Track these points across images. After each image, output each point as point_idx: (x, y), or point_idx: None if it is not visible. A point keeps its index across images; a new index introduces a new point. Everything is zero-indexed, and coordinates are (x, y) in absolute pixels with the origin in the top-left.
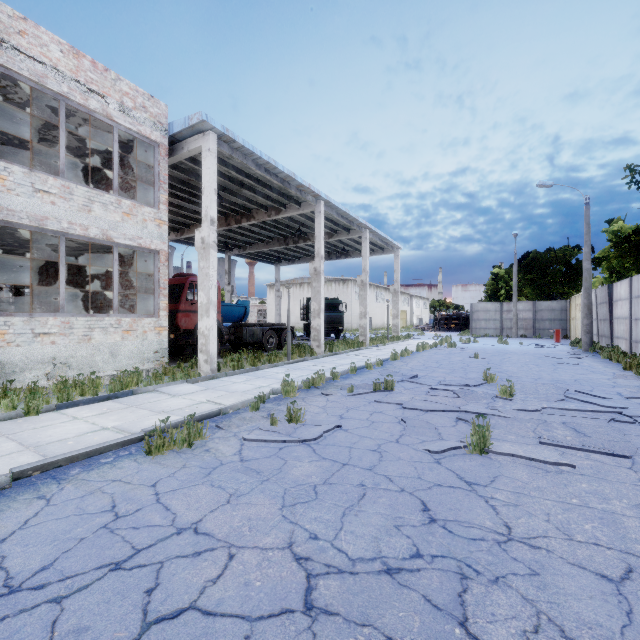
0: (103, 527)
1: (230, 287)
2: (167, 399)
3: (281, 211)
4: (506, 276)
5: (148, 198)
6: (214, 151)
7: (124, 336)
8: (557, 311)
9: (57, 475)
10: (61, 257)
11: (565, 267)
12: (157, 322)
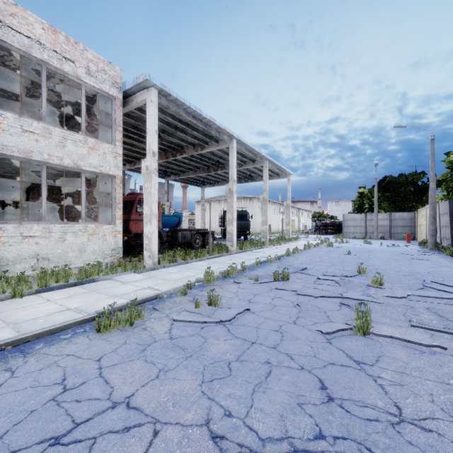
0: (51, 400)
1: (169, 203)
2: (119, 285)
3: (205, 147)
4: (369, 194)
5: (107, 137)
6: (155, 102)
7: (89, 238)
8: (407, 220)
9: (25, 349)
10: (43, 180)
11: (413, 187)
12: (114, 228)
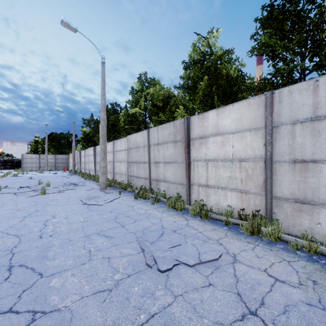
0: None
1: None
2: None
3: None
4: (42, 142)
5: None
6: None
7: None
8: (65, 159)
9: None
10: None
11: (68, 142)
12: None
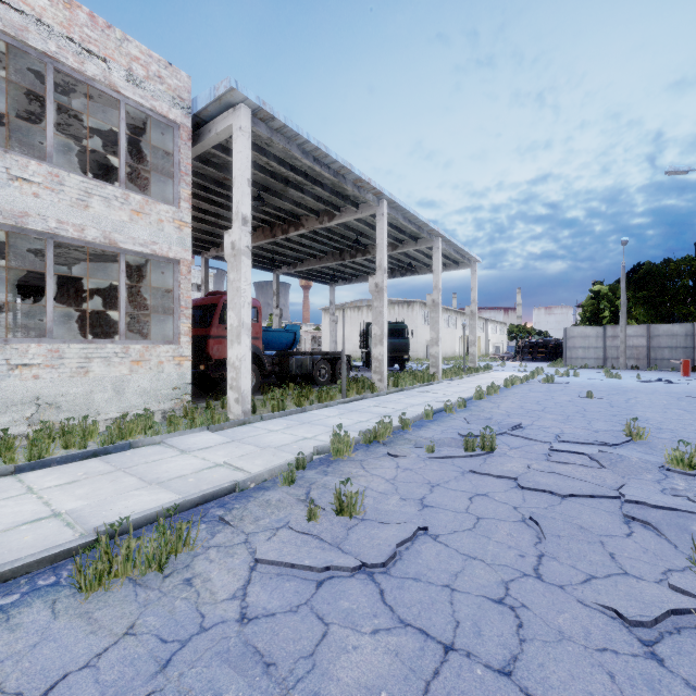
0: None
1: (278, 310)
2: (172, 457)
3: (335, 216)
4: (610, 294)
5: (168, 195)
6: (247, 130)
7: (133, 368)
8: (680, 337)
9: None
10: (48, 266)
11: (692, 281)
12: (177, 350)
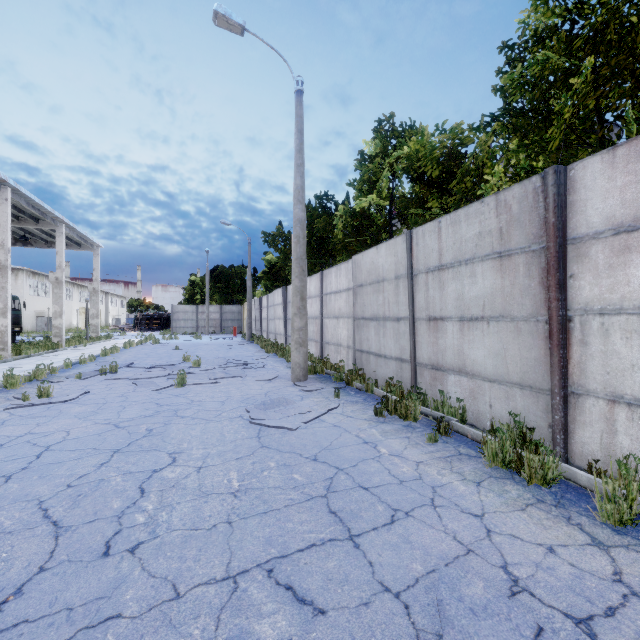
0: None
1: None
2: None
3: None
4: (201, 283)
5: None
6: None
7: None
8: (236, 313)
9: None
10: None
11: (241, 281)
12: None
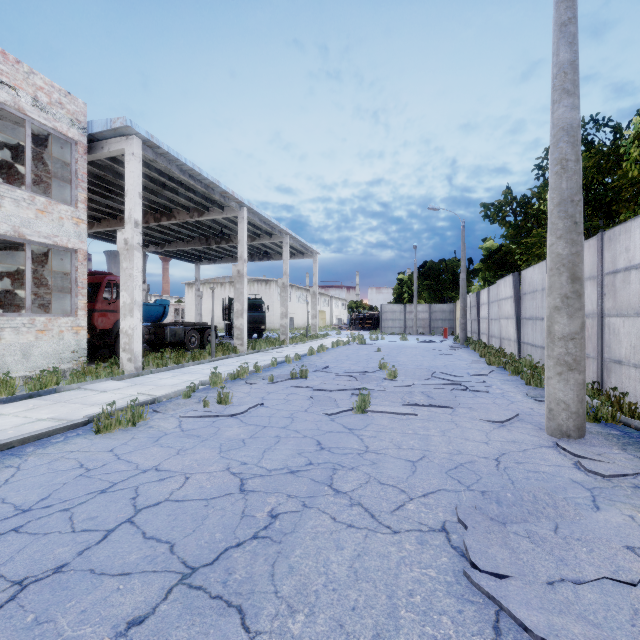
0: (80, 476)
1: (146, 285)
2: (96, 394)
3: (204, 213)
4: (409, 282)
5: (63, 195)
6: (138, 155)
7: (38, 336)
8: (447, 312)
9: (14, 453)
10: None
11: (452, 276)
12: (75, 322)
